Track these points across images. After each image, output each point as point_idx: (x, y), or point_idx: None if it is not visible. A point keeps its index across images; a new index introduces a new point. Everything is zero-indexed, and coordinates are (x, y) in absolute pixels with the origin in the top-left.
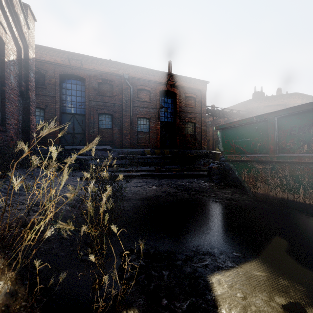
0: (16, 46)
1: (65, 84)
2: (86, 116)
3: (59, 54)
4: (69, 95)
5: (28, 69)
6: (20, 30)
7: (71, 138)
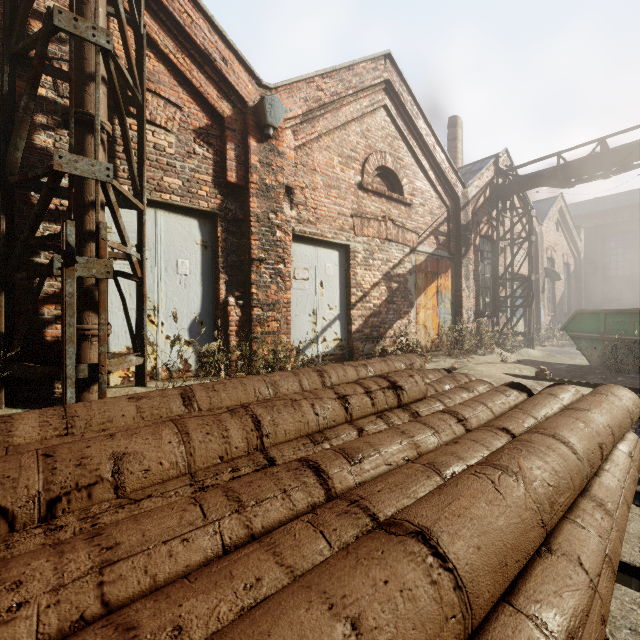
0: (574, 258)
1: (608, 244)
2: (638, 278)
3: (601, 215)
4: (614, 255)
5: (580, 269)
6: (576, 248)
7: (616, 306)
